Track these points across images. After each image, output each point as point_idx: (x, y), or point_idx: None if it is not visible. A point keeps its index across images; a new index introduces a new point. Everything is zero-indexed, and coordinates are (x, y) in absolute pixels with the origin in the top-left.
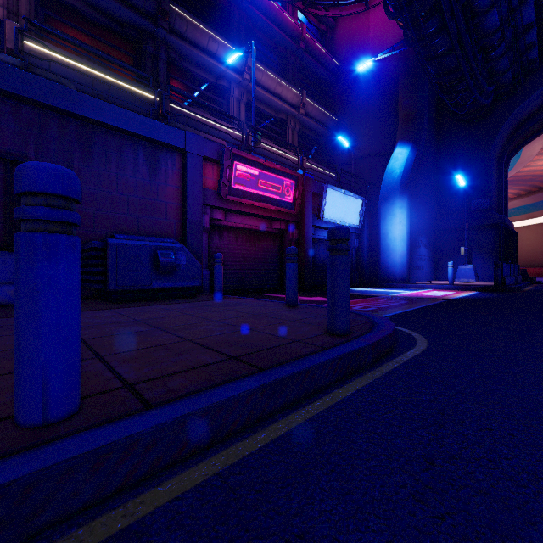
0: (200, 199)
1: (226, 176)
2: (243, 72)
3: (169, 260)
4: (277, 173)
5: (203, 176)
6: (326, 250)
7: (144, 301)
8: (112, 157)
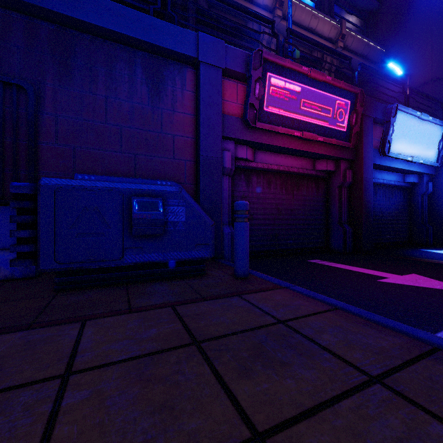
0: (219, 128)
1: (255, 93)
2: (274, 9)
3: (151, 215)
4: (327, 89)
5: (223, 100)
6: (385, 198)
7: (106, 289)
8: (99, 74)
